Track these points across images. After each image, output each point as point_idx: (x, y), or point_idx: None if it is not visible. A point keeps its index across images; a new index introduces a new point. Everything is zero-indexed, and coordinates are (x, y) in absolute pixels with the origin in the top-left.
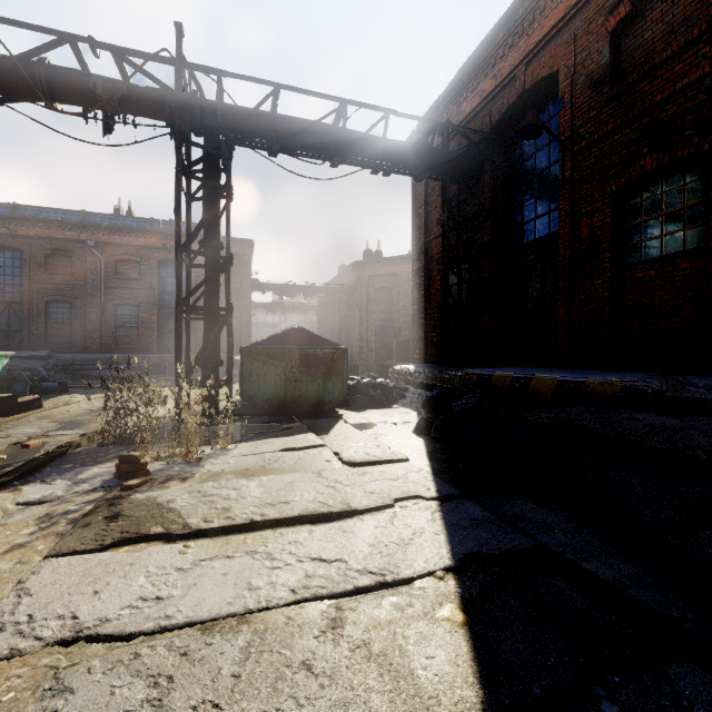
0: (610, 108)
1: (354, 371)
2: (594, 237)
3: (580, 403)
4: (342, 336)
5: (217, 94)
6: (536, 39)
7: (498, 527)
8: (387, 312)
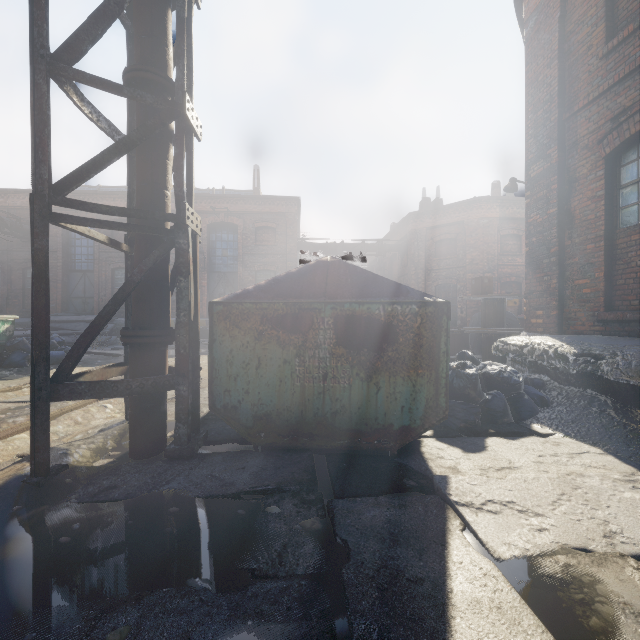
0: None
1: None
2: None
3: None
4: None
5: None
6: None
7: None
8: (450, 268)
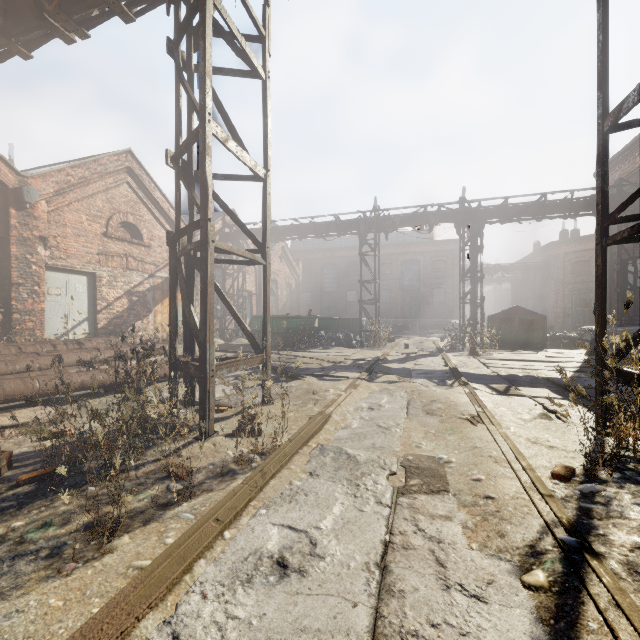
0: None
1: (550, 330)
2: None
3: None
4: (536, 303)
5: (479, 208)
6: None
7: None
8: (584, 282)
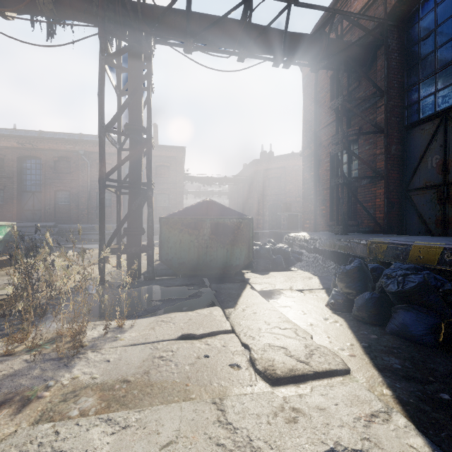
0: None
1: (255, 236)
2: None
3: None
4: (245, 212)
5: None
6: None
7: None
8: (277, 194)
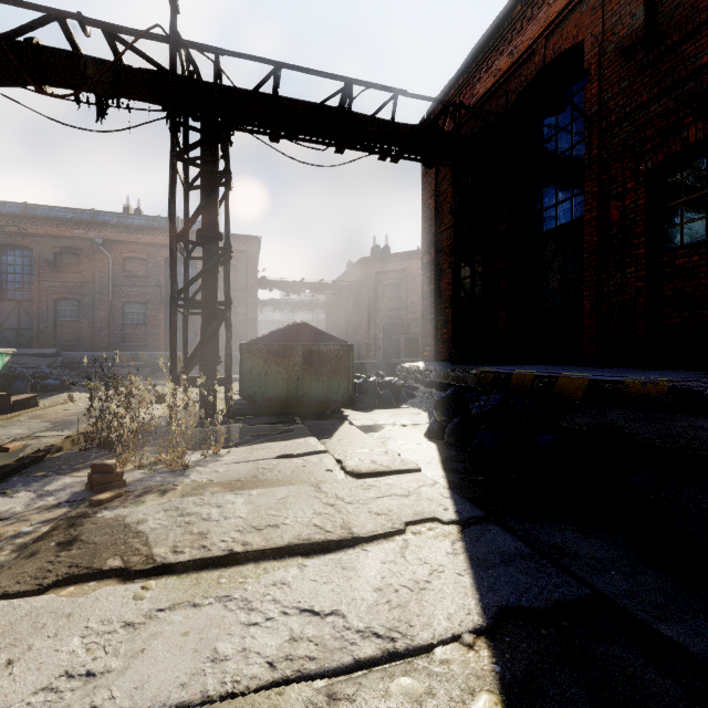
0: (644, 76)
1: (361, 368)
2: (626, 221)
3: (621, 406)
4: (349, 334)
5: (214, 74)
6: (558, 8)
7: (538, 566)
8: (395, 308)
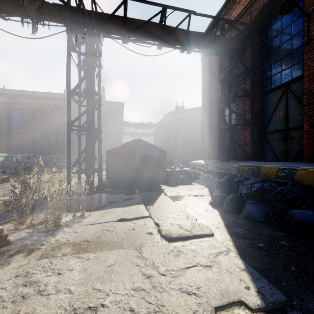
0: None
1: (170, 163)
2: None
3: None
4: (165, 147)
5: (91, 4)
6: None
7: None
8: (187, 135)
